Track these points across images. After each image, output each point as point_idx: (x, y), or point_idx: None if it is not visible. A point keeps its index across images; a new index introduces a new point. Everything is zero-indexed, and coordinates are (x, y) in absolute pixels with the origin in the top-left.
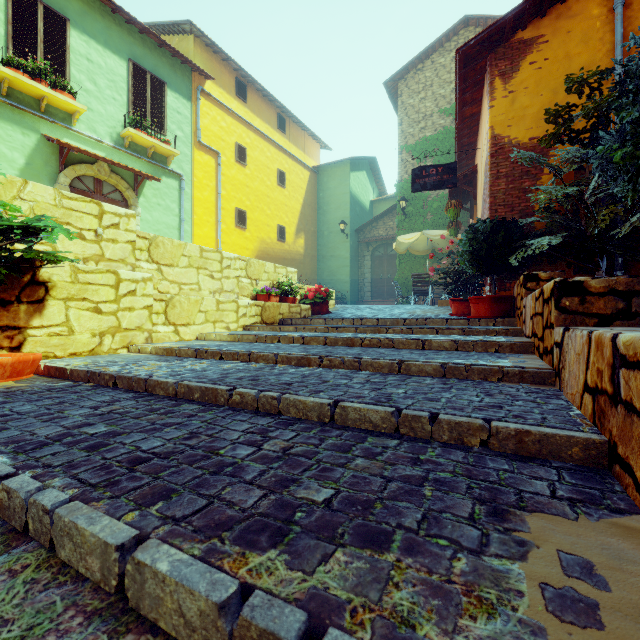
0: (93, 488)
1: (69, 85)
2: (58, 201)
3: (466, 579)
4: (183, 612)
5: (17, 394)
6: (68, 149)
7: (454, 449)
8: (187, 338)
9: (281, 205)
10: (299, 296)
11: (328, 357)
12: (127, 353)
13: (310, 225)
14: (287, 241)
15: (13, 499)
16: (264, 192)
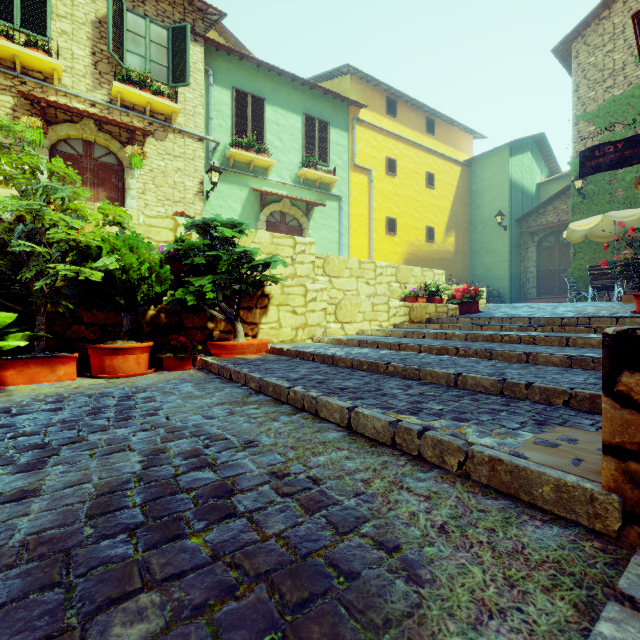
0: (328, 393)
1: (266, 148)
2: (272, 240)
3: (499, 432)
4: (375, 427)
5: (266, 361)
6: (266, 195)
7: (540, 404)
8: (350, 333)
9: (430, 206)
10: (446, 296)
11: (463, 348)
12: (311, 342)
13: (461, 222)
14: (436, 241)
15: (297, 395)
16: (412, 197)
